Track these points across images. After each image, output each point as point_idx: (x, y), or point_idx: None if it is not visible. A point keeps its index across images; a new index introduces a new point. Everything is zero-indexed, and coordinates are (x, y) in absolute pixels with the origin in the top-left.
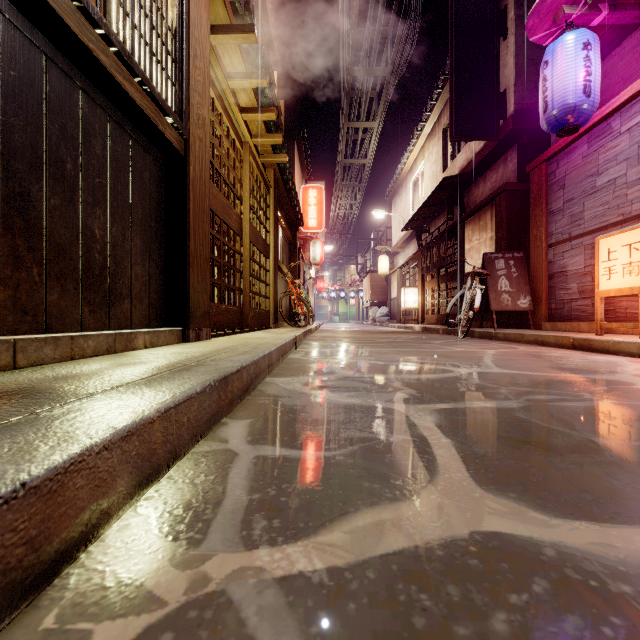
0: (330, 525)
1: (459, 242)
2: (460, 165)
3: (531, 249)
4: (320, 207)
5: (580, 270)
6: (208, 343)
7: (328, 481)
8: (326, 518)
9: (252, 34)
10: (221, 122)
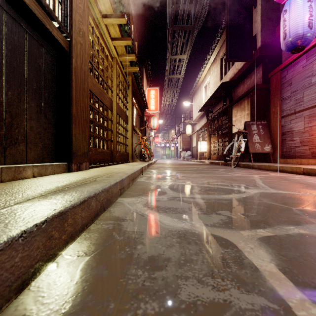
0: None
1: (229, 117)
2: (230, 76)
3: (271, 119)
4: (156, 99)
5: (301, 130)
6: (83, 172)
7: None
8: None
9: None
10: (98, 42)
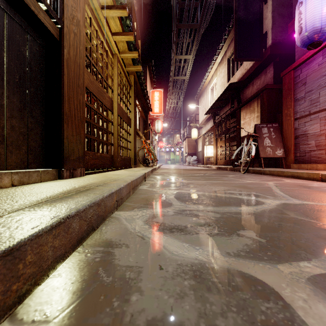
0: None
1: (238, 119)
2: (238, 77)
3: (283, 121)
4: (161, 101)
5: (317, 133)
6: (76, 180)
7: None
8: None
9: None
10: (97, 36)
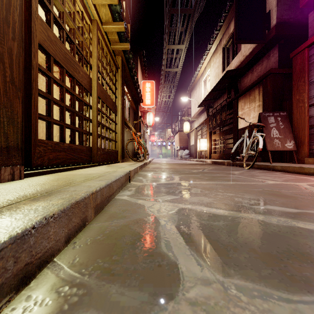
0: None
1: (235, 110)
2: (235, 65)
3: (294, 109)
4: (152, 93)
5: None
6: None
7: None
8: None
9: None
10: None
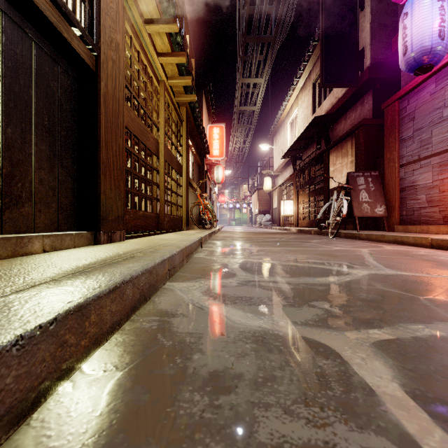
0: None
1: (325, 166)
2: (326, 108)
3: (385, 169)
4: (222, 141)
5: (428, 184)
6: (117, 245)
7: None
8: None
9: None
10: (139, 59)
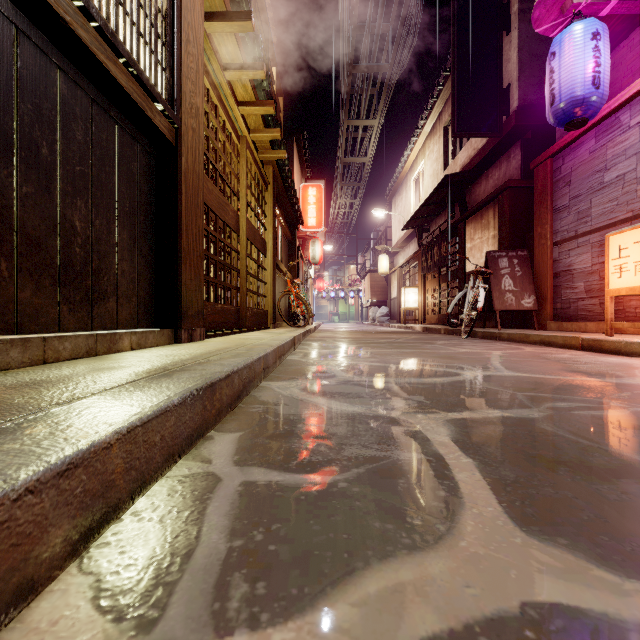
0: (332, 592)
1: (461, 241)
2: (462, 163)
3: (535, 247)
4: (320, 206)
5: (587, 268)
6: (201, 344)
7: (329, 519)
8: (327, 579)
9: (249, 21)
10: (217, 114)
